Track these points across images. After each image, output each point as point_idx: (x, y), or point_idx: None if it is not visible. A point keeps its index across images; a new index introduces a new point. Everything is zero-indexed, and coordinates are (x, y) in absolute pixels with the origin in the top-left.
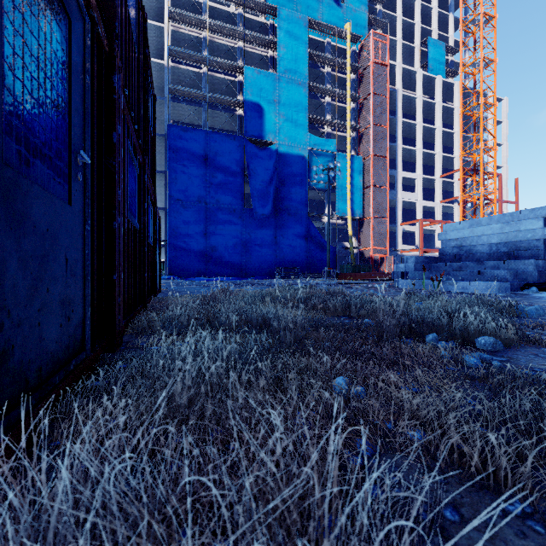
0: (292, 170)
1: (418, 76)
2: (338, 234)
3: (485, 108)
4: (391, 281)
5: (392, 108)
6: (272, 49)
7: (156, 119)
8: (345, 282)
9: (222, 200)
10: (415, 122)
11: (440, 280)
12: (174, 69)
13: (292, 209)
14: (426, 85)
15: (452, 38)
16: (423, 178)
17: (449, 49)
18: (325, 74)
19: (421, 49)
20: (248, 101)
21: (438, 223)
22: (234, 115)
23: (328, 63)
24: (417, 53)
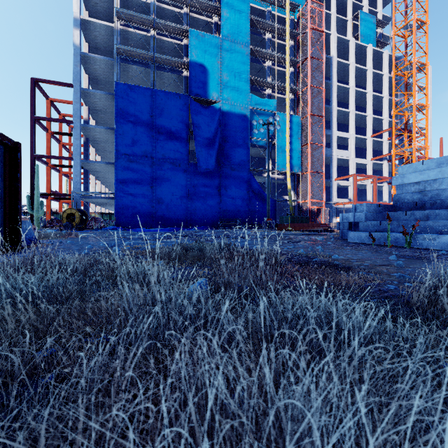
0: (234, 127)
1: (351, 44)
2: (278, 188)
3: (417, 68)
4: (328, 231)
5: (327, 75)
6: (216, 16)
7: (109, 81)
8: (283, 234)
9: (167, 155)
10: (348, 86)
11: (412, 233)
12: (123, 32)
13: (234, 164)
14: (358, 54)
15: (381, 13)
16: (356, 138)
17: (378, 23)
18: (266, 40)
19: (353, 23)
20: (193, 62)
21: (370, 177)
22: (180, 77)
23: (268, 30)
24: (350, 25)
